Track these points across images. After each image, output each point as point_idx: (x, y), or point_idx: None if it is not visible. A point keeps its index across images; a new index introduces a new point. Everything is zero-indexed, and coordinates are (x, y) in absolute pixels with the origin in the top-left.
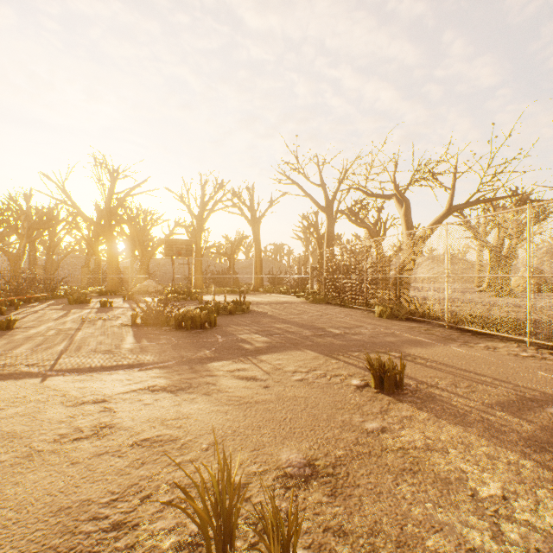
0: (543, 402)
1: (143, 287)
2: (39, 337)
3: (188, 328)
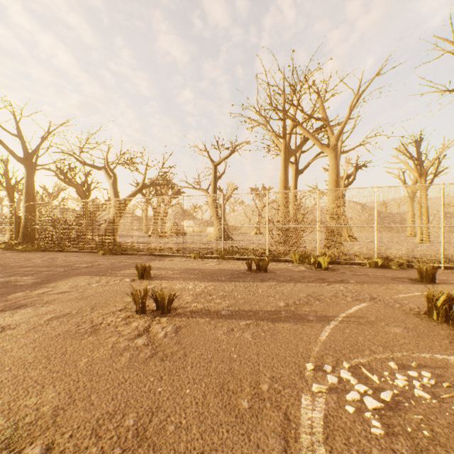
0: (194, 270)
1: None
2: None
3: None
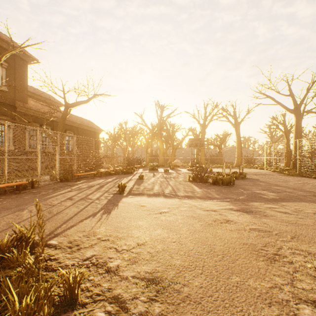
0: None
1: (175, 163)
2: (156, 183)
3: (220, 185)
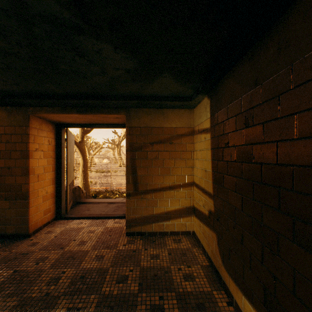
0: None
1: None
2: None
3: None
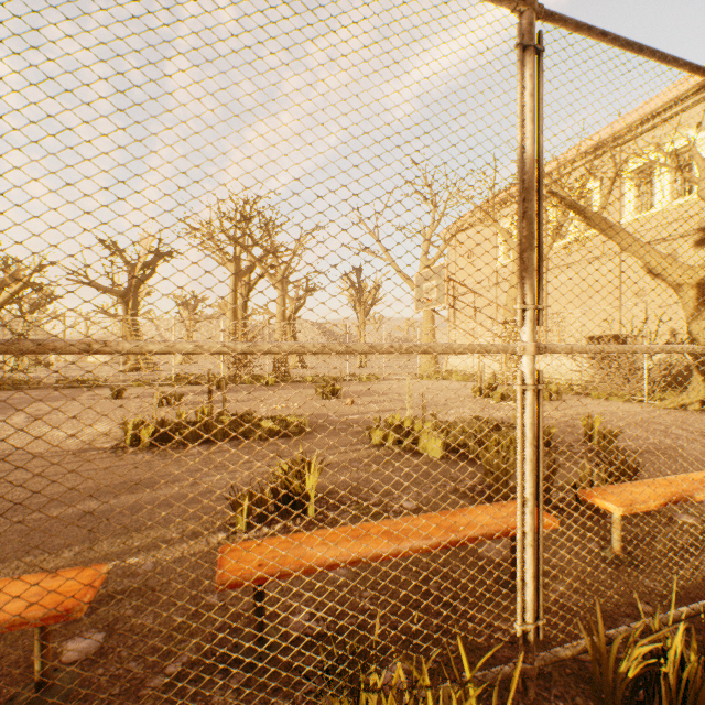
0: None
1: None
2: None
3: None
